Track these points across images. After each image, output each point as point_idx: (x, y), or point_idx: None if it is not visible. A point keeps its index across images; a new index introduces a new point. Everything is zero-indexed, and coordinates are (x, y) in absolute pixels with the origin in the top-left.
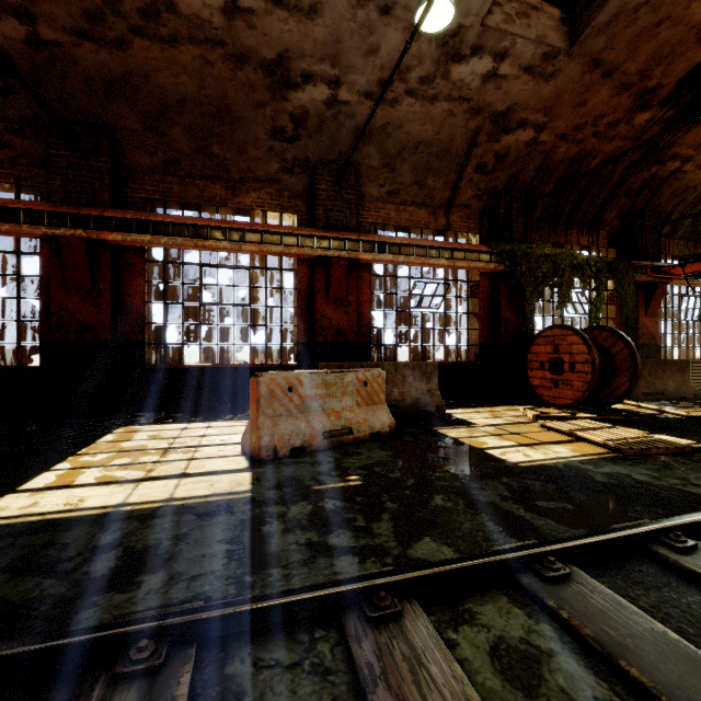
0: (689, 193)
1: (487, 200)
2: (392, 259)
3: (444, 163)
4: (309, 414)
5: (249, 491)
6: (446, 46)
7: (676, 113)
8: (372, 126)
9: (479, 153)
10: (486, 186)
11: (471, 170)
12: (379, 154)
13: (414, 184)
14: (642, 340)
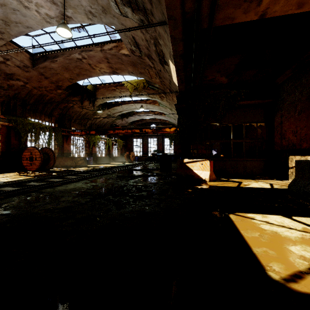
0: (77, 112)
1: (5, 99)
2: None
3: None
4: None
5: None
6: None
7: (68, 93)
8: None
9: None
10: (4, 94)
11: None
12: None
13: None
14: (65, 151)
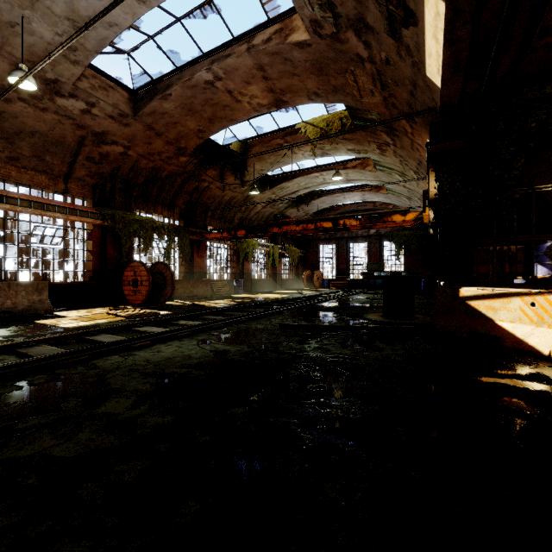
0: (216, 198)
1: (98, 179)
2: (10, 208)
3: (59, 149)
4: None
5: None
6: (49, 85)
7: (198, 161)
8: None
9: (87, 150)
10: (96, 171)
11: (83, 159)
12: None
13: (34, 157)
14: (196, 269)
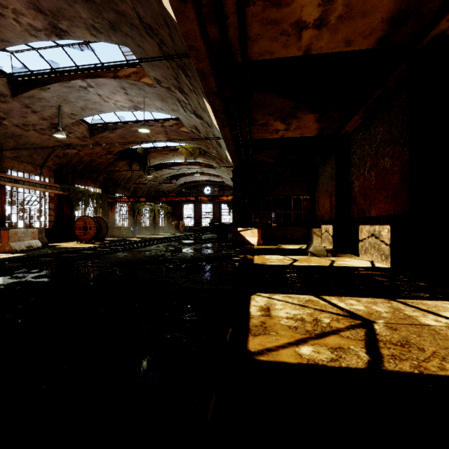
0: (122, 176)
1: (58, 167)
2: (21, 186)
3: (43, 152)
4: (20, 242)
5: (28, 254)
6: (53, 125)
7: (118, 157)
8: (15, 134)
9: (57, 152)
10: (59, 162)
11: (53, 156)
12: (14, 143)
13: (28, 156)
14: (110, 220)
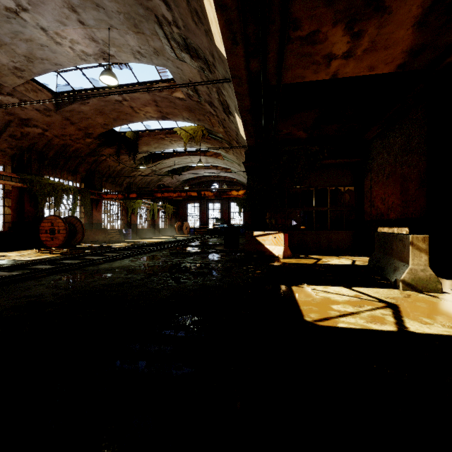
0: (111, 168)
1: (17, 151)
2: None
3: None
4: None
5: None
6: None
7: (100, 142)
8: None
9: (12, 130)
10: (16, 145)
11: (7, 135)
12: None
13: None
14: (94, 221)
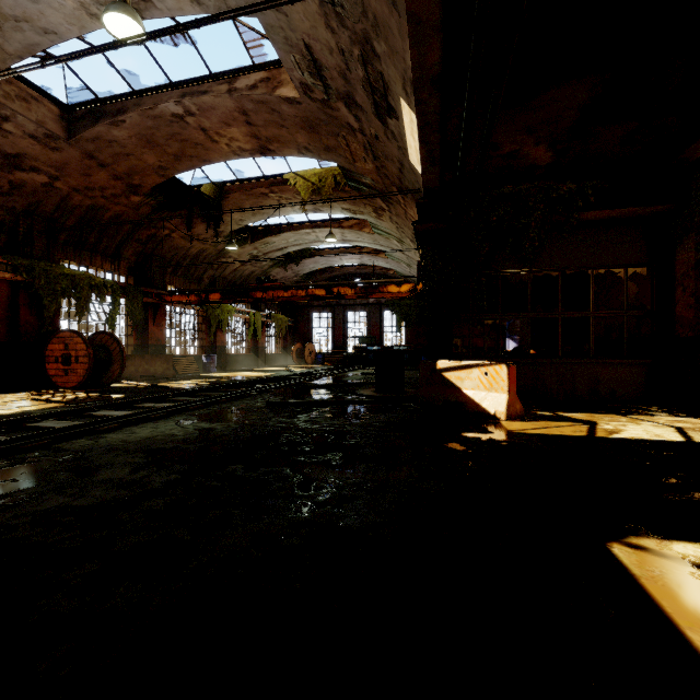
0: (180, 250)
1: (6, 216)
2: None
3: None
4: None
5: None
6: None
7: (157, 203)
8: None
9: None
10: (3, 204)
11: None
12: None
13: None
14: (152, 341)
